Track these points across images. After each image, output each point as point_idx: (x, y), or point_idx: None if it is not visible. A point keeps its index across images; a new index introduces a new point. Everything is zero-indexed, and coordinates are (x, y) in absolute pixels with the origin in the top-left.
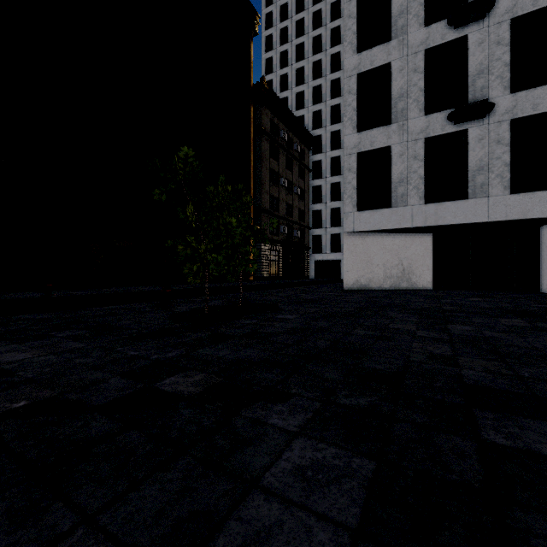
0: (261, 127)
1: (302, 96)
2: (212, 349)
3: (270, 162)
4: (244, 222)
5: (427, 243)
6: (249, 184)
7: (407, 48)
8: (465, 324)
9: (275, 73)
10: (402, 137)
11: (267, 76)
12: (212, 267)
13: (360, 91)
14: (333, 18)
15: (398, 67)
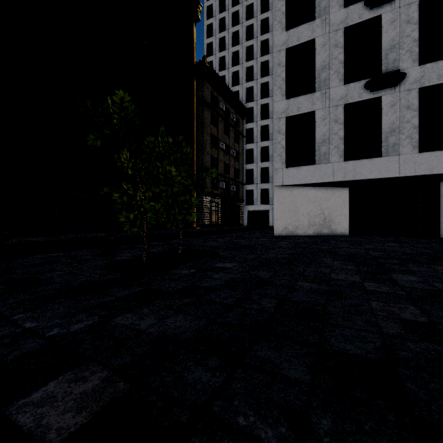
0: (203, 99)
1: (237, 74)
2: (134, 315)
3: (210, 128)
4: (184, 172)
5: (345, 195)
6: (193, 146)
7: (329, 26)
8: (406, 273)
9: (215, 55)
10: (325, 103)
11: (208, 58)
12: (150, 215)
13: (288, 63)
14: (263, 11)
15: (321, 42)
